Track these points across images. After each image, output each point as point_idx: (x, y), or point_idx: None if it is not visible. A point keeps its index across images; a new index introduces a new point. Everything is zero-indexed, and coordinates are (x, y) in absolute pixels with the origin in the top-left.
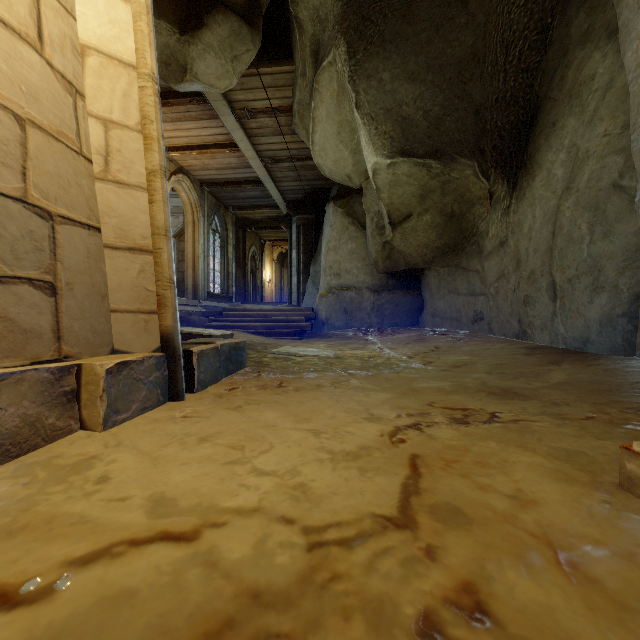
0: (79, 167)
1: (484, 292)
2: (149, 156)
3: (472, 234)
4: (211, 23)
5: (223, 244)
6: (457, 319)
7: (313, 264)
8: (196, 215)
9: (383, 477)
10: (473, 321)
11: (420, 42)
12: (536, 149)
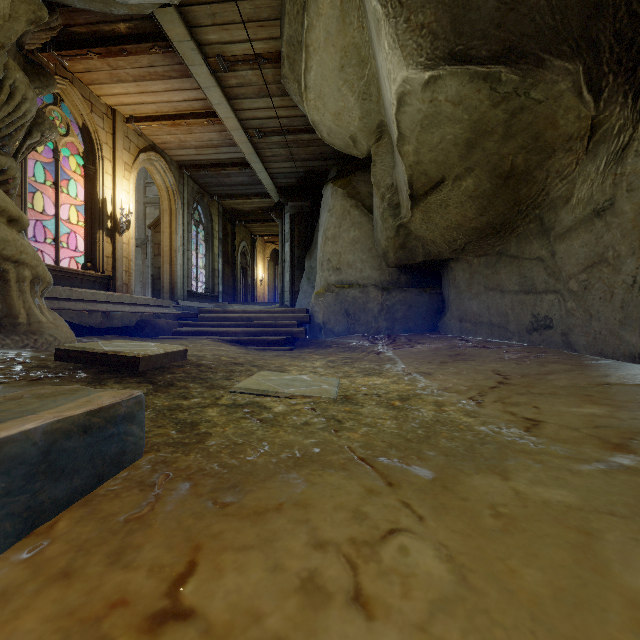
0: None
1: (555, 288)
2: None
3: (533, 205)
4: None
5: (208, 237)
6: (500, 325)
7: (308, 259)
8: (173, 202)
9: None
10: (530, 329)
11: None
12: None
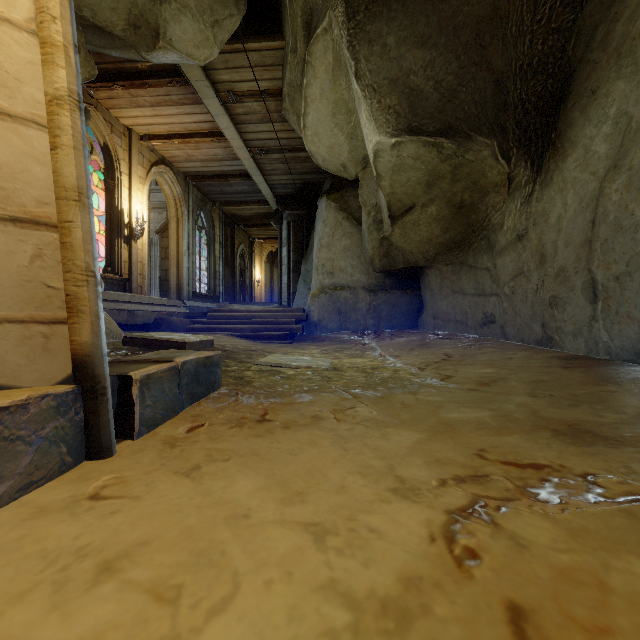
0: None
1: (496, 292)
2: (49, 73)
3: (482, 228)
4: None
5: (210, 241)
6: (462, 322)
7: (304, 262)
8: (180, 210)
9: None
10: (482, 324)
11: None
12: (568, 124)
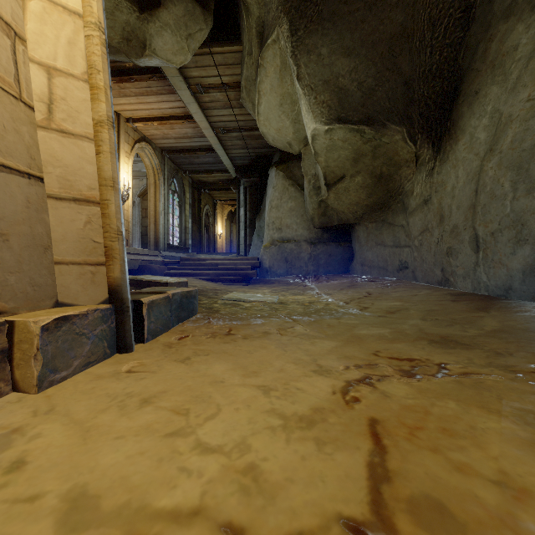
0: (18, 113)
1: (409, 244)
2: (96, 106)
3: (398, 193)
4: (167, 3)
5: (181, 203)
6: (384, 268)
7: (258, 220)
8: (157, 178)
9: (344, 453)
10: (398, 269)
11: (355, 20)
12: (459, 116)
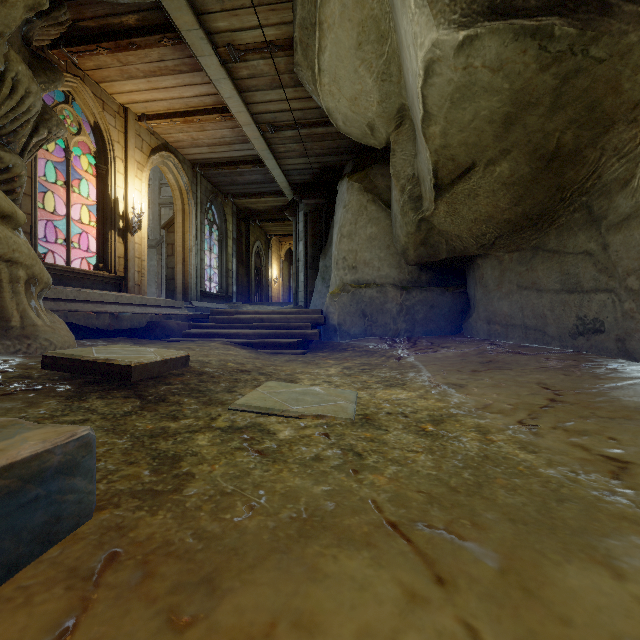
0: None
1: (608, 286)
2: None
3: (580, 192)
4: None
5: (221, 237)
6: (536, 328)
7: (323, 258)
8: (186, 201)
9: None
10: (575, 333)
11: None
12: None
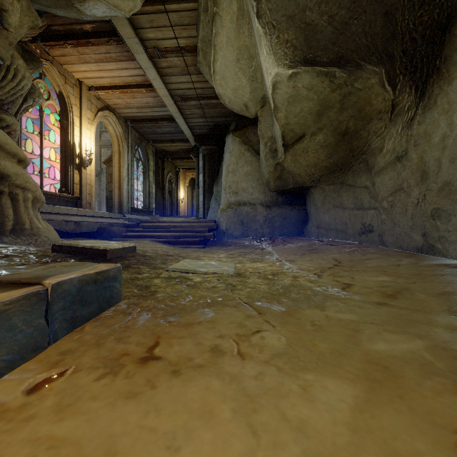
0: None
1: (374, 206)
2: None
3: (361, 152)
4: None
5: (145, 170)
6: (342, 231)
7: (216, 185)
8: (121, 145)
9: None
10: (360, 233)
11: None
12: (454, 49)
